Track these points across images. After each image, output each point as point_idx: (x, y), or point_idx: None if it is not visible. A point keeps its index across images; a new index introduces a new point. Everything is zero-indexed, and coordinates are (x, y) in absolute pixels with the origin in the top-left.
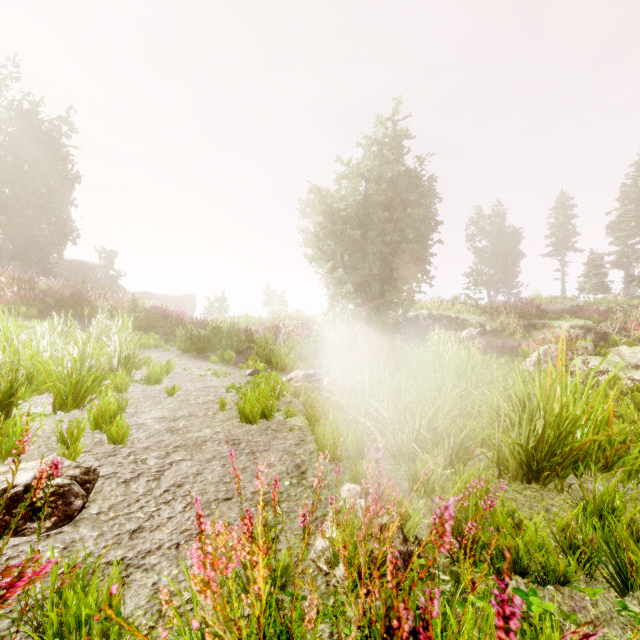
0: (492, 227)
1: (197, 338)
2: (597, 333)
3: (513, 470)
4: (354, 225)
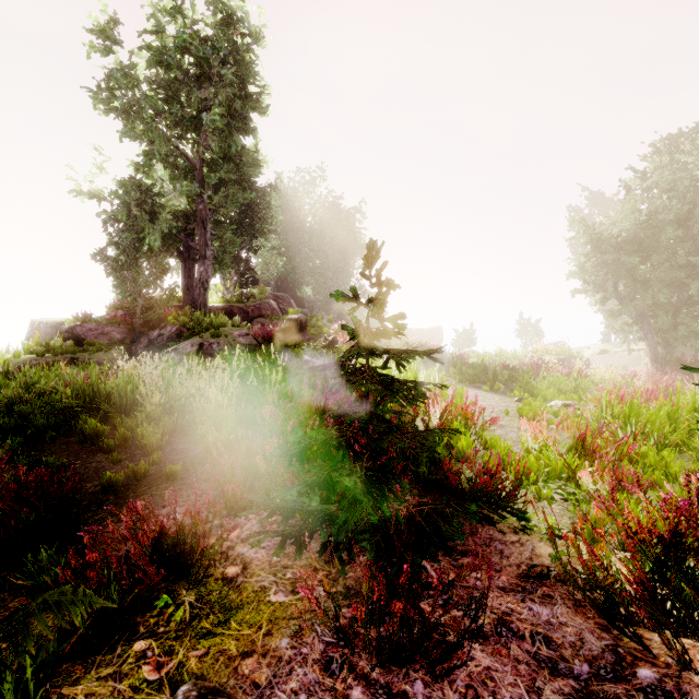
0: None
1: (468, 372)
2: None
3: None
4: (631, 251)
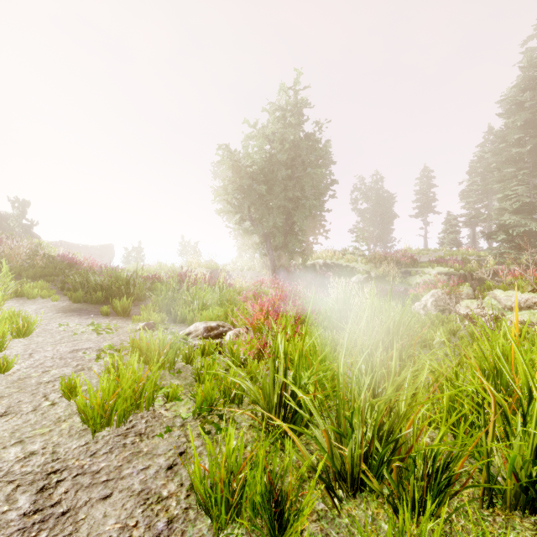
0: (372, 192)
1: (92, 286)
2: (459, 278)
3: (511, 495)
4: (260, 181)
